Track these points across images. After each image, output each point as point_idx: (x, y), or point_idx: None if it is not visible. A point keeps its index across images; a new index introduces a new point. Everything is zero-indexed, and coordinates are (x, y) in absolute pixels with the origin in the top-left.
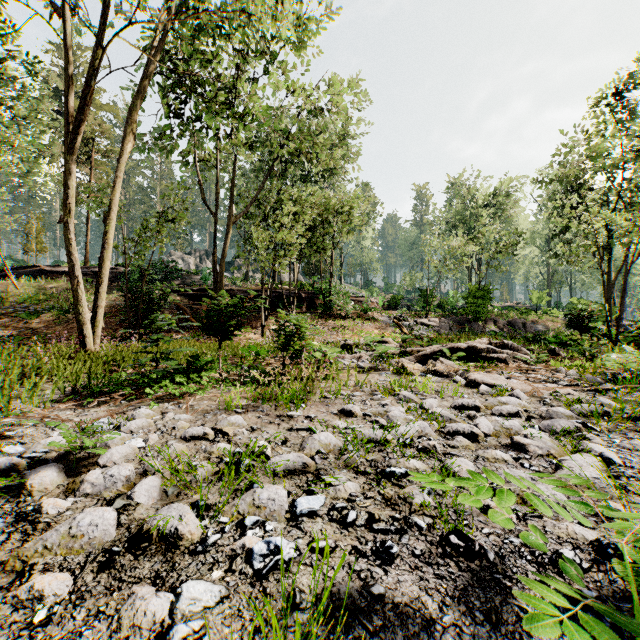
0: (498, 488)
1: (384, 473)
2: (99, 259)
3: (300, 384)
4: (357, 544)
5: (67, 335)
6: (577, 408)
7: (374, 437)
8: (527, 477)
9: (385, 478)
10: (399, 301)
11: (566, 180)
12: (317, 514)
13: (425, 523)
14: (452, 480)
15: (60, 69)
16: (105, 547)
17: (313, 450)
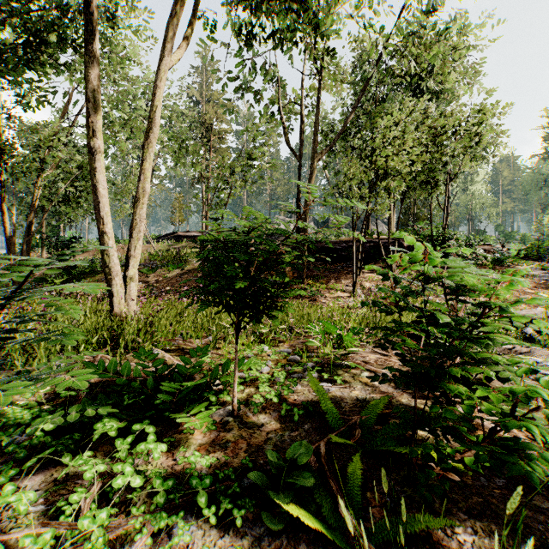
0: None
1: None
2: (136, 196)
3: None
4: None
5: (167, 288)
6: None
7: None
8: None
9: None
10: (543, 249)
11: None
12: None
13: None
14: None
15: (197, 84)
16: None
17: None
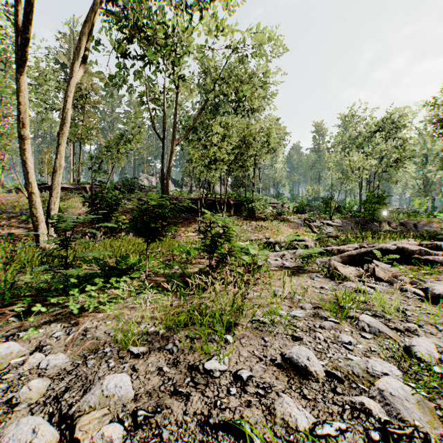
0: None
1: None
2: (55, 168)
3: (226, 299)
4: None
5: None
6: None
7: None
8: None
9: None
10: (305, 207)
11: None
12: None
13: None
14: None
15: (65, 49)
16: None
17: None
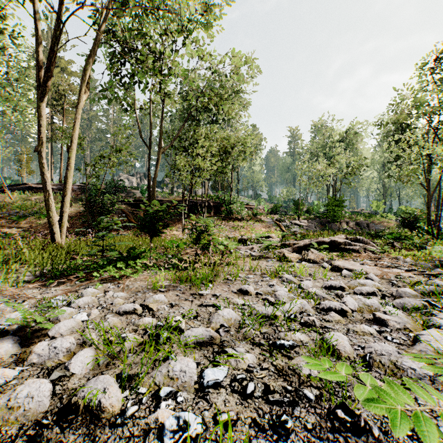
0: (370, 360)
1: (275, 345)
2: (65, 178)
3: (209, 269)
4: (256, 416)
5: (45, 232)
6: (419, 288)
7: (266, 313)
8: (394, 351)
9: (276, 350)
10: (279, 208)
11: (398, 122)
12: (221, 385)
13: (313, 395)
14: (342, 366)
15: (43, 47)
16: (37, 418)
17: (218, 324)
